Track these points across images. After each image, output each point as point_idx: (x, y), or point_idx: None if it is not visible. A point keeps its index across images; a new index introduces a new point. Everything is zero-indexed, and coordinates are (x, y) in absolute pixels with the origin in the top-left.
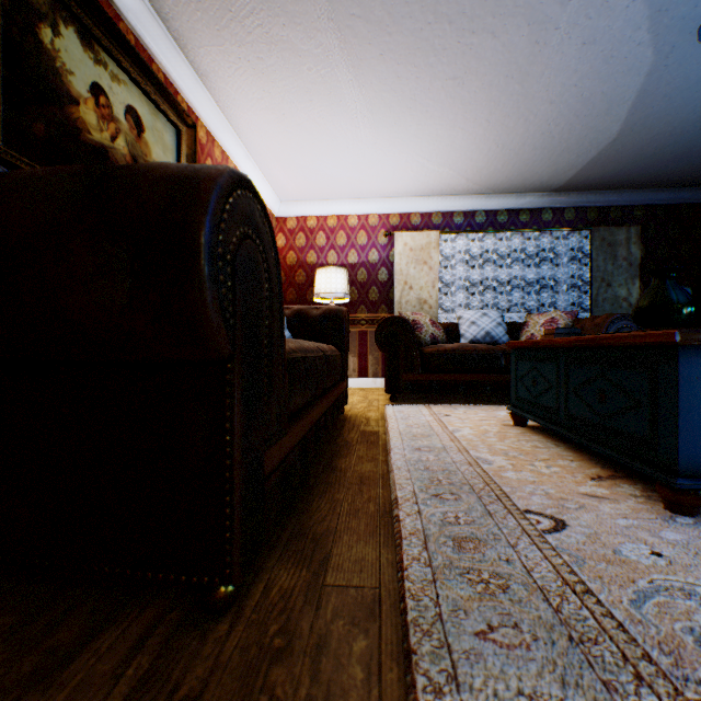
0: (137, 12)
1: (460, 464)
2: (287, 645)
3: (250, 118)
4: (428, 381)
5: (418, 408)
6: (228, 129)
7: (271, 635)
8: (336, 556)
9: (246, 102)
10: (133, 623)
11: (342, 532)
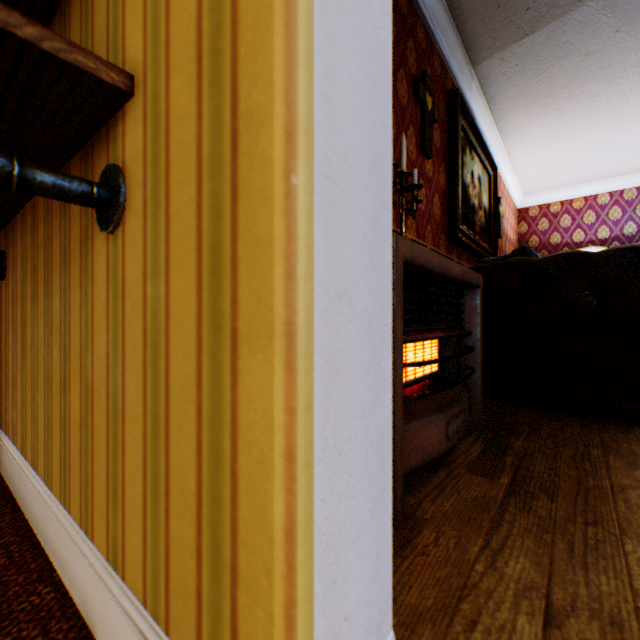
0: (481, 117)
1: None
2: None
3: (526, 147)
4: None
5: None
6: (504, 159)
7: None
8: None
9: (529, 138)
10: None
11: None
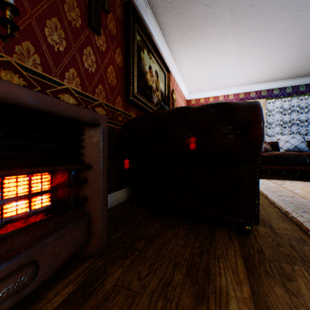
0: (157, 37)
1: (306, 203)
2: (279, 244)
3: (185, 64)
4: (265, 169)
5: (263, 180)
6: (176, 69)
7: (270, 241)
8: (274, 226)
9: (186, 58)
10: (221, 232)
11: (269, 219)
